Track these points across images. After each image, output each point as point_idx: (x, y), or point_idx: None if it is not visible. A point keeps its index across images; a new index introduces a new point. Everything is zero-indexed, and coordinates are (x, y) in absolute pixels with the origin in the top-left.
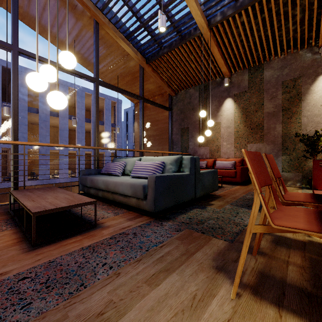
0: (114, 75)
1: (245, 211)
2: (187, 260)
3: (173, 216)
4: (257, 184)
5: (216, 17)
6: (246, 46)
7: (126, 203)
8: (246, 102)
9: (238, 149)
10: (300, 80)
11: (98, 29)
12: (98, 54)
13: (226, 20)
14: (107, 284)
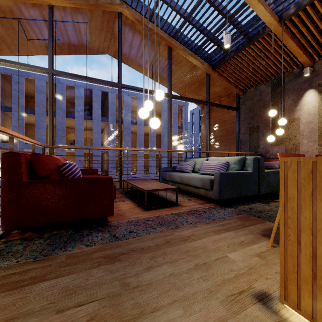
0: (183, 85)
1: None
2: (241, 228)
3: (235, 205)
4: None
5: (289, 11)
6: None
7: (196, 193)
8: None
9: None
10: None
11: (171, 53)
12: (171, 73)
13: (302, 9)
14: (190, 229)
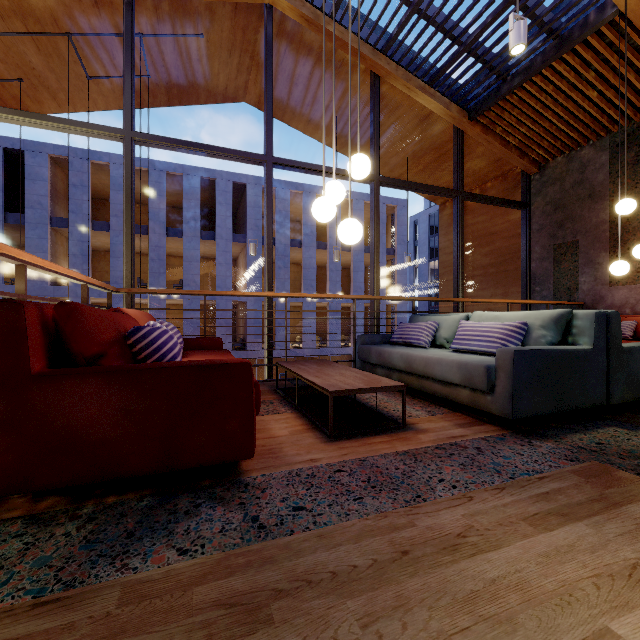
0: (401, 159)
1: None
2: (606, 511)
3: (555, 433)
4: None
5: None
6: None
7: (447, 397)
8: None
9: None
10: None
11: (379, 87)
12: (378, 131)
13: None
14: (456, 505)
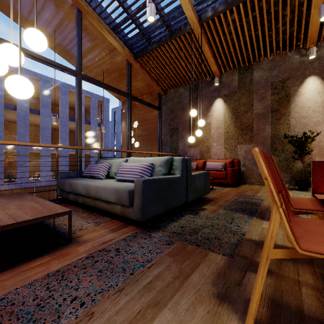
0: (100, 71)
1: (240, 216)
2: (181, 287)
3: (163, 225)
4: (276, 195)
5: (207, 13)
6: (237, 45)
7: (109, 211)
8: (236, 102)
9: (228, 150)
10: (289, 81)
11: (81, 18)
12: (80, 45)
13: (217, 16)
14: None
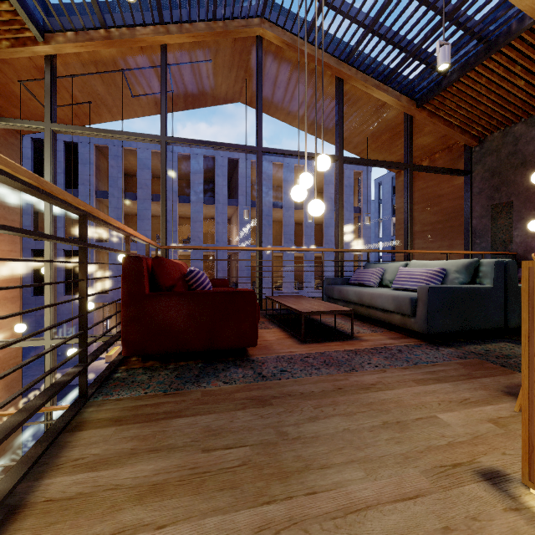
0: (362, 138)
1: None
2: (466, 380)
3: (458, 344)
4: None
5: None
6: None
7: (386, 320)
8: None
9: None
10: None
11: (342, 88)
12: (341, 122)
13: None
14: (375, 373)
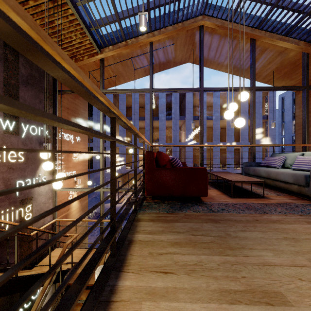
0: (269, 72)
1: None
2: None
3: None
4: None
5: None
6: None
7: (286, 188)
8: None
9: None
10: None
11: (255, 45)
12: (254, 66)
13: None
14: (279, 216)
